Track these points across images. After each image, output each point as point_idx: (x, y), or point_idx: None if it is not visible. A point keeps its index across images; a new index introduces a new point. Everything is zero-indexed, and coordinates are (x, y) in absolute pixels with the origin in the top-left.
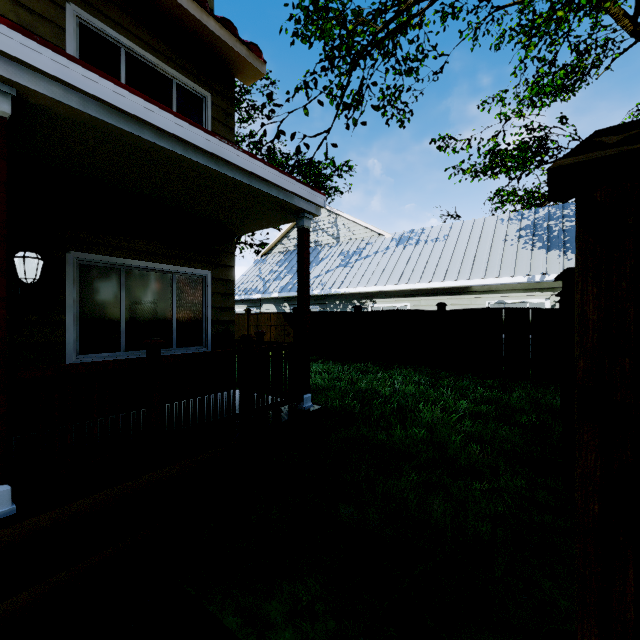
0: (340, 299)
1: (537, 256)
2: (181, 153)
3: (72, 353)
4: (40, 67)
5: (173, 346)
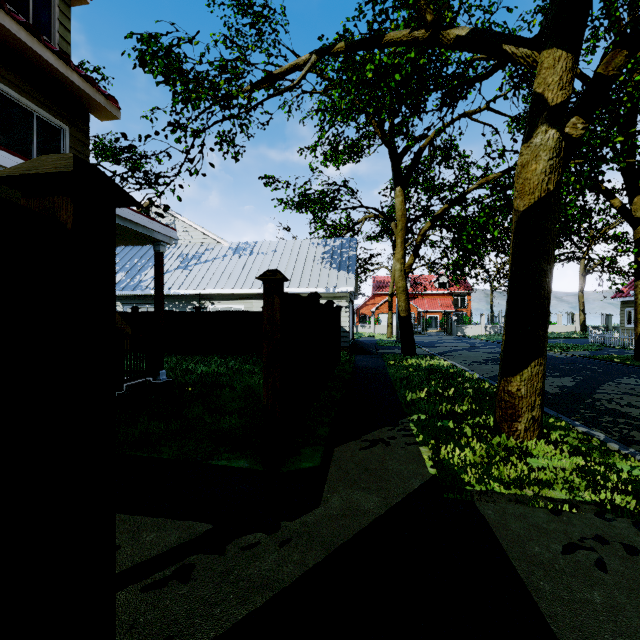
0: (180, 299)
1: (332, 274)
2: None
3: None
4: (3, 164)
5: None
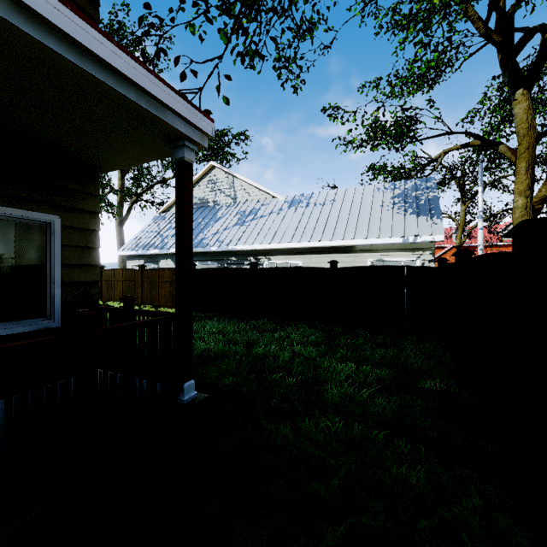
0: (237, 255)
1: (409, 220)
2: None
3: None
4: None
5: None
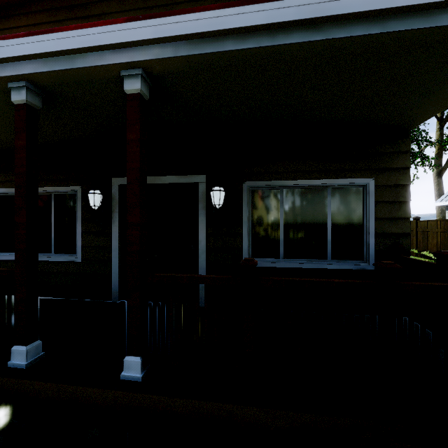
0: None
1: None
2: (268, 44)
3: (246, 256)
4: (142, 38)
5: (327, 257)
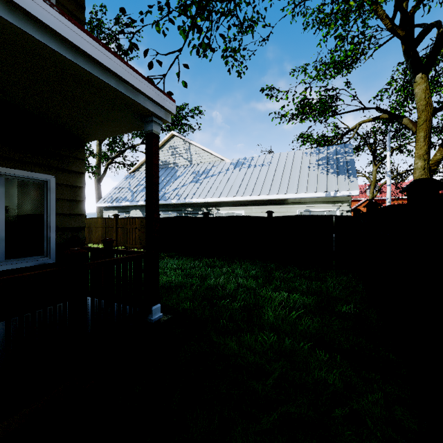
0: (192, 207)
1: (331, 178)
2: None
3: None
4: None
5: (0, 258)
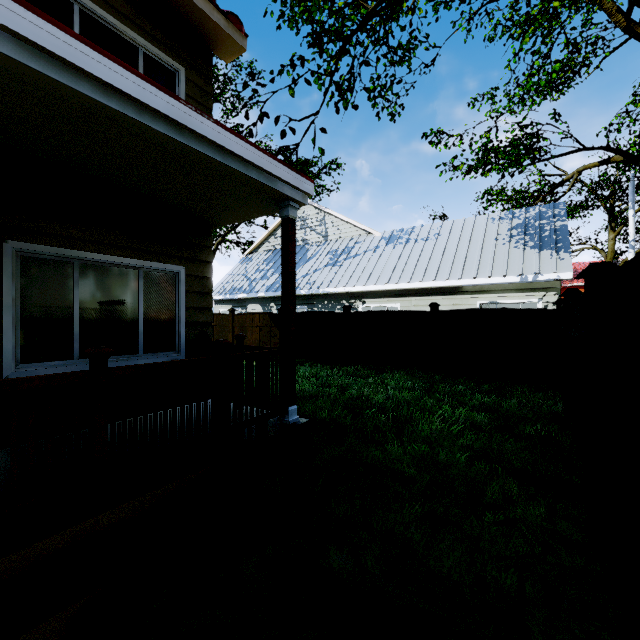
0: (328, 299)
1: (529, 255)
2: (134, 117)
3: (10, 362)
4: None
5: (139, 352)
